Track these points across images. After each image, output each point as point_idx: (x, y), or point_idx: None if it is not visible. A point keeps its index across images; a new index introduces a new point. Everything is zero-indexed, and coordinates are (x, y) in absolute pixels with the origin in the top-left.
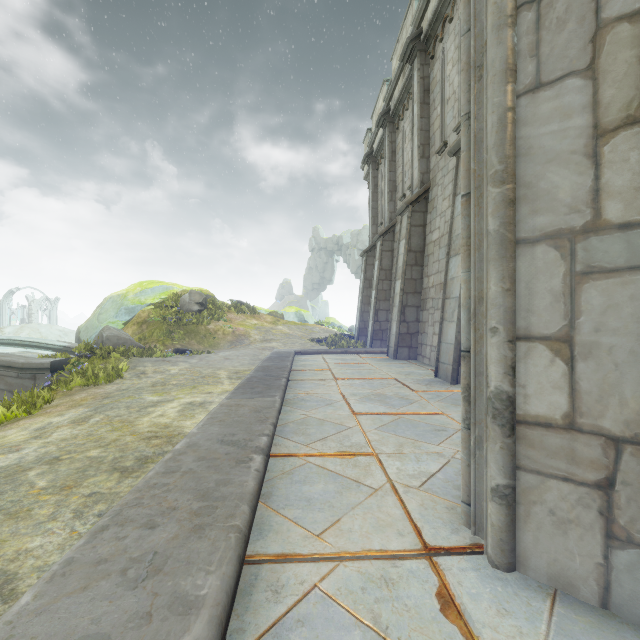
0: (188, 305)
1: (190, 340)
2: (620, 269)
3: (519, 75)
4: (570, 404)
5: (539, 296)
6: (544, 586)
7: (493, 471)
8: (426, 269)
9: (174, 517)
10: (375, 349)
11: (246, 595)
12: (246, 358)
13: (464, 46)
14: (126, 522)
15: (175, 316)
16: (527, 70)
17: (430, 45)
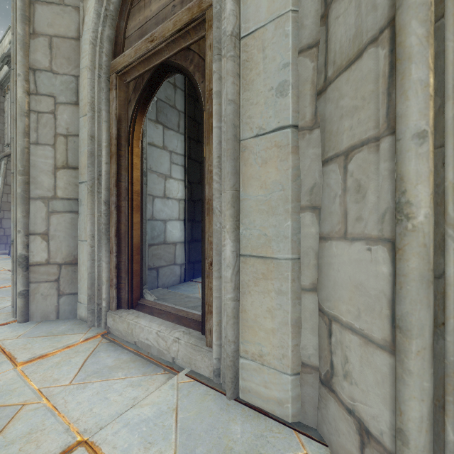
0: None
1: None
2: (61, 212)
3: (31, 136)
4: (48, 256)
5: (38, 219)
6: (39, 321)
7: (19, 286)
8: None
9: None
10: None
11: None
12: None
13: (13, 108)
14: None
15: None
16: (34, 136)
17: None
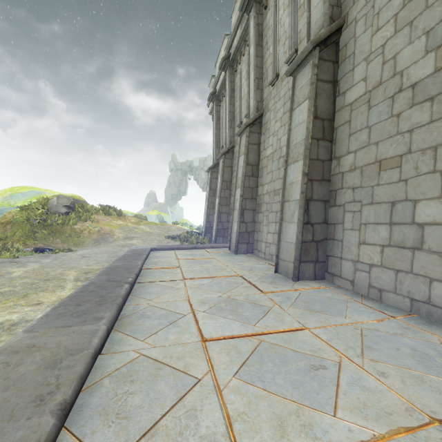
0: (55, 208)
1: (54, 239)
2: None
3: None
4: None
5: None
6: None
7: None
8: (261, 179)
9: None
10: (219, 244)
11: None
12: (104, 255)
13: None
14: None
15: (41, 217)
16: None
17: None
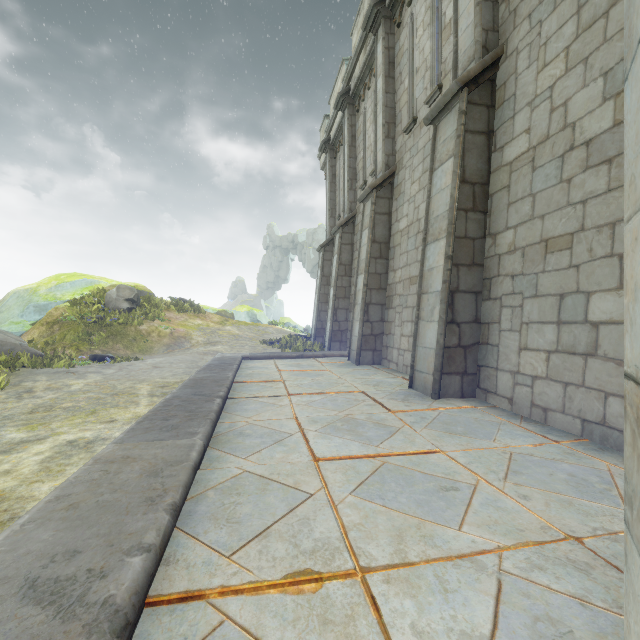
0: (115, 302)
1: (115, 344)
2: None
3: None
4: None
5: None
6: None
7: None
8: (392, 262)
9: None
10: (334, 352)
11: None
12: (181, 366)
13: None
14: None
15: (97, 315)
16: None
17: (396, 12)
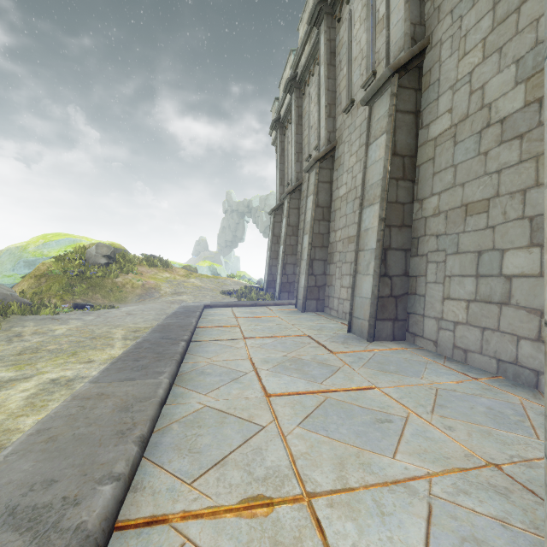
0: (94, 258)
1: (94, 294)
2: None
3: None
4: None
5: None
6: None
7: None
8: (333, 224)
9: None
10: (283, 301)
11: None
12: (151, 313)
13: None
14: None
15: (78, 269)
16: None
17: (336, 9)
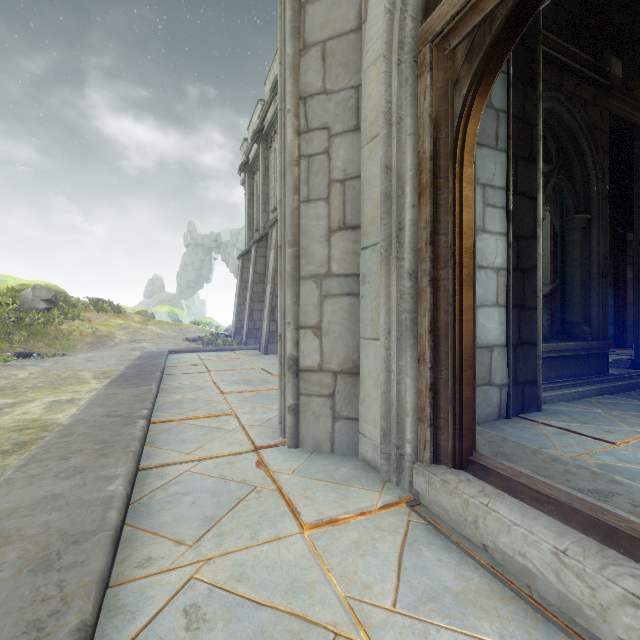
0: (31, 302)
1: (36, 342)
2: (337, 295)
3: (301, 192)
4: (321, 359)
5: (309, 306)
6: (310, 450)
7: (288, 398)
8: None
9: (82, 453)
10: (249, 346)
11: (142, 480)
12: (113, 359)
13: (280, 161)
14: (43, 460)
15: (13, 315)
16: (304, 190)
17: None
